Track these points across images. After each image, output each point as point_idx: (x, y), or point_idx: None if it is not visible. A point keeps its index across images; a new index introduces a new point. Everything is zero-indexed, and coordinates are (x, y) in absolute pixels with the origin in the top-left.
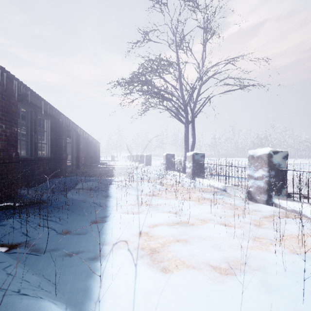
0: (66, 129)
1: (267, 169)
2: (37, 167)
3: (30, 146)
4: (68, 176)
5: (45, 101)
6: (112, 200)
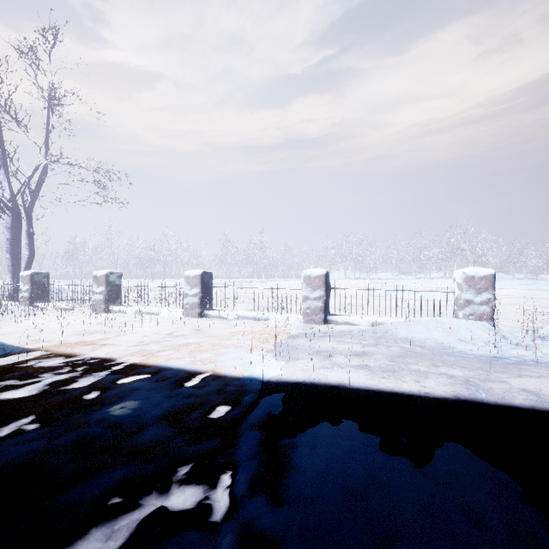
0: None
1: (106, 286)
2: None
3: None
4: None
5: None
6: None
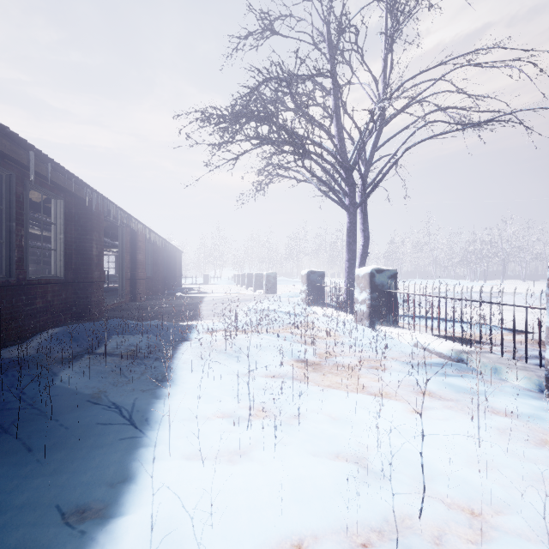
0: (101, 219)
1: None
2: (28, 300)
3: (6, 253)
4: (105, 318)
5: (44, 155)
6: (174, 395)
